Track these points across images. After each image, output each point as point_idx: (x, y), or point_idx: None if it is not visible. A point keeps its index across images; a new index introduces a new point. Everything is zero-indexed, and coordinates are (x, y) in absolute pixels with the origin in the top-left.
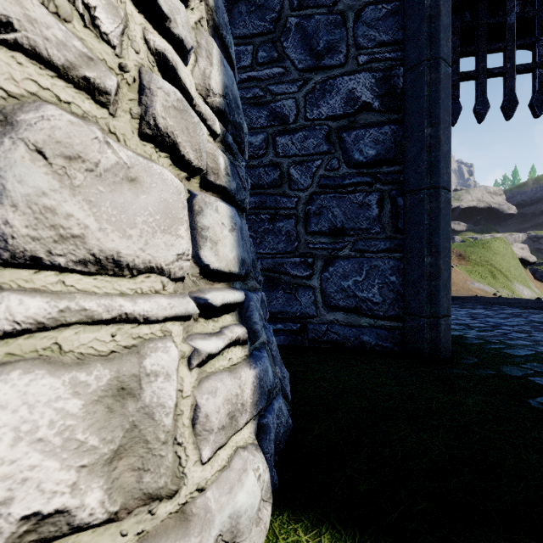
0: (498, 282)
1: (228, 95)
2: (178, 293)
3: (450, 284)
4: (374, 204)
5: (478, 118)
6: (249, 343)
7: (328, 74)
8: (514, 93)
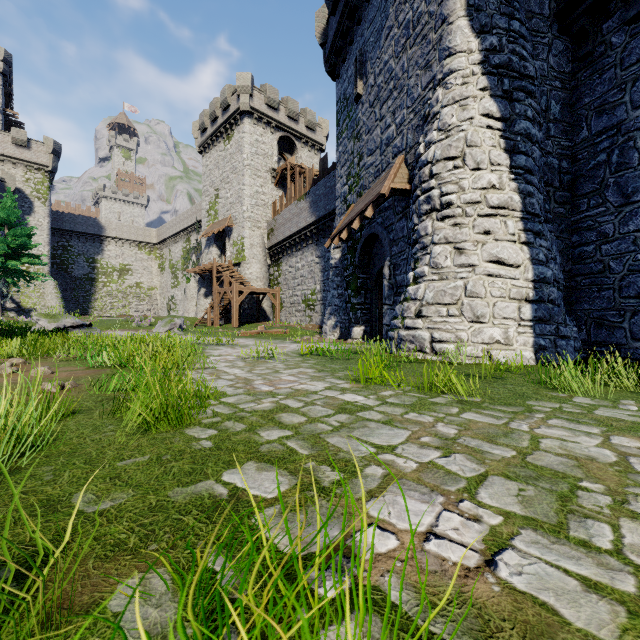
0: None
1: (536, 274)
2: (514, 322)
3: None
4: None
5: None
6: (535, 334)
7: (634, 206)
8: None
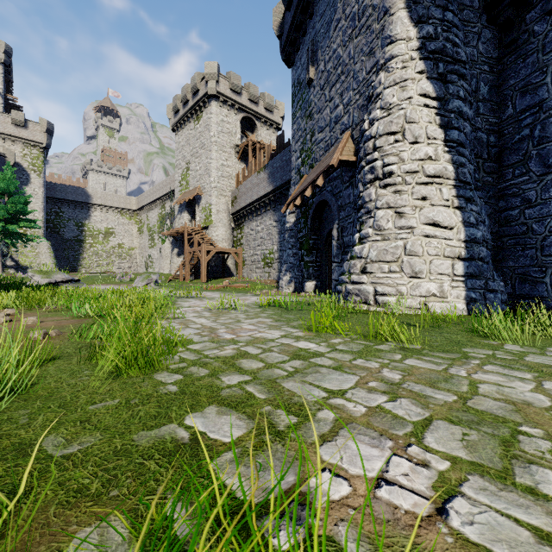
0: None
1: (468, 235)
2: (448, 277)
3: None
4: None
5: None
6: (467, 288)
7: None
8: None
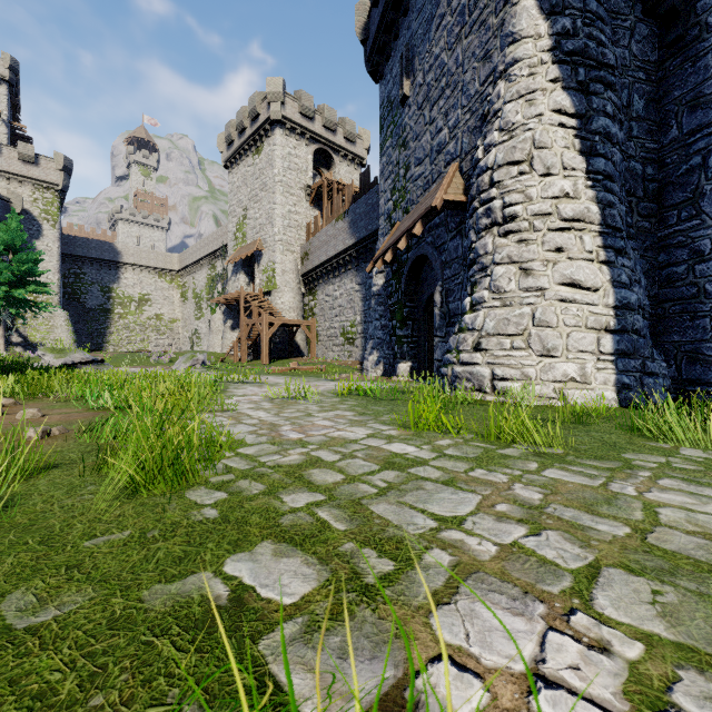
0: None
1: (618, 299)
2: (593, 356)
3: None
4: None
5: None
6: (618, 371)
7: None
8: None
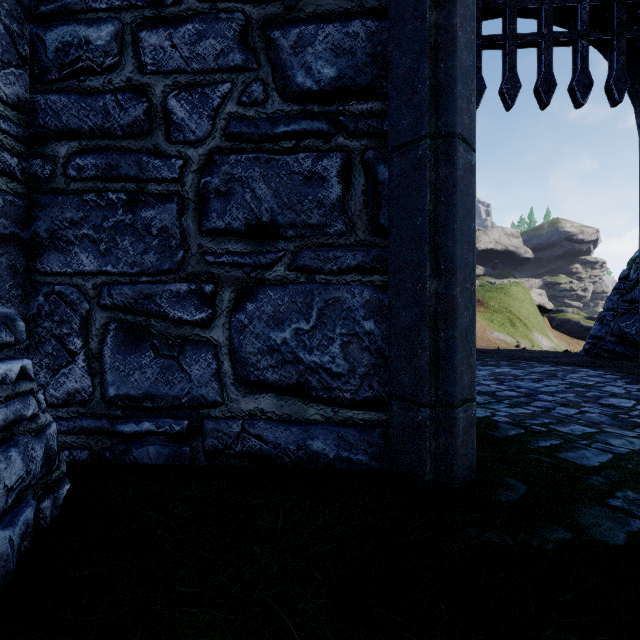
0: (517, 331)
1: None
2: None
3: (474, 336)
4: (334, 175)
5: (507, 102)
6: None
7: None
8: (551, 71)
